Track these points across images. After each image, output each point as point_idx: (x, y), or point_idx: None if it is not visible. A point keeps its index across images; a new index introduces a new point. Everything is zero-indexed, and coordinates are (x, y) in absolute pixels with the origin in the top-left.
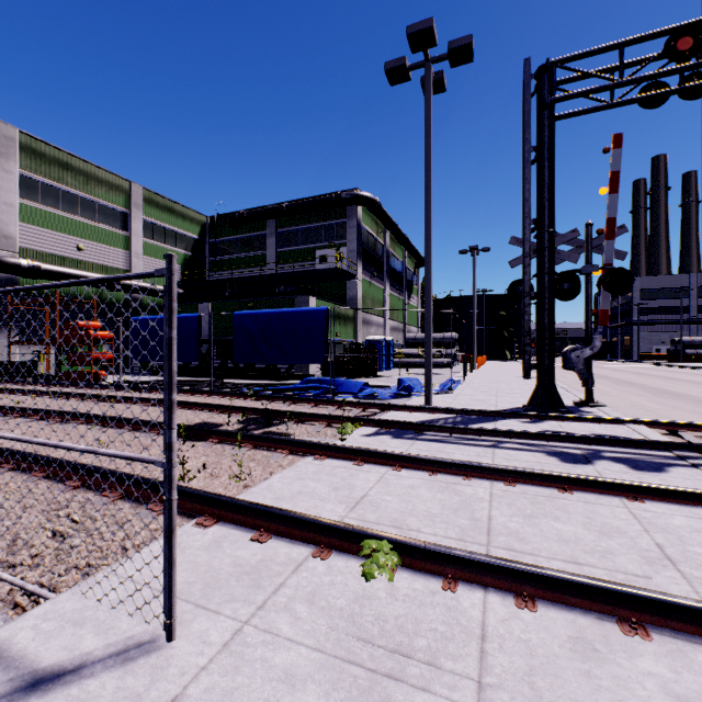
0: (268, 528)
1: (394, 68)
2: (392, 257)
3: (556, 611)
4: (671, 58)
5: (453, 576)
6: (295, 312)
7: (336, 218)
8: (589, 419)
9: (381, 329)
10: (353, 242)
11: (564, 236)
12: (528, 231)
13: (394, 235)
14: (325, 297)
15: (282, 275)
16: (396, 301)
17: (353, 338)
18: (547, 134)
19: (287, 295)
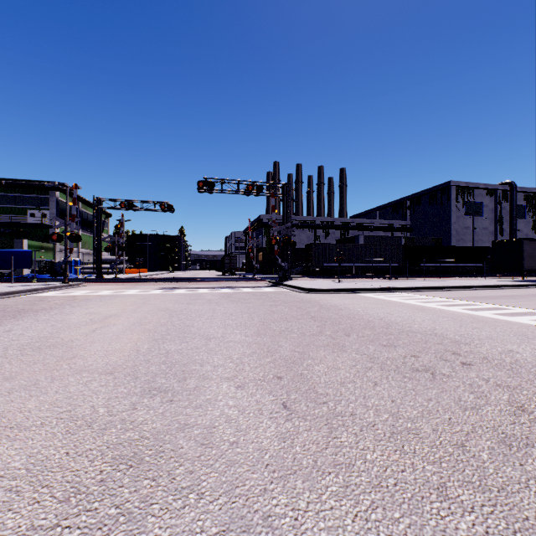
0: (20, 282)
1: (56, 186)
2: (85, 213)
3: (51, 283)
4: (121, 207)
5: (43, 282)
6: (18, 251)
7: (42, 194)
8: (102, 278)
9: (75, 254)
10: (54, 209)
11: (107, 237)
12: (94, 236)
13: (84, 203)
14: (34, 236)
15: (3, 223)
16: (88, 238)
17: (54, 259)
18: (100, 214)
19: (6, 234)
